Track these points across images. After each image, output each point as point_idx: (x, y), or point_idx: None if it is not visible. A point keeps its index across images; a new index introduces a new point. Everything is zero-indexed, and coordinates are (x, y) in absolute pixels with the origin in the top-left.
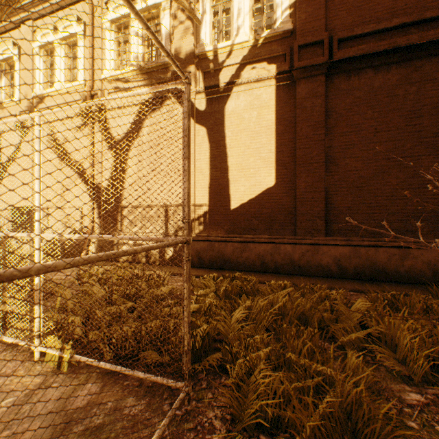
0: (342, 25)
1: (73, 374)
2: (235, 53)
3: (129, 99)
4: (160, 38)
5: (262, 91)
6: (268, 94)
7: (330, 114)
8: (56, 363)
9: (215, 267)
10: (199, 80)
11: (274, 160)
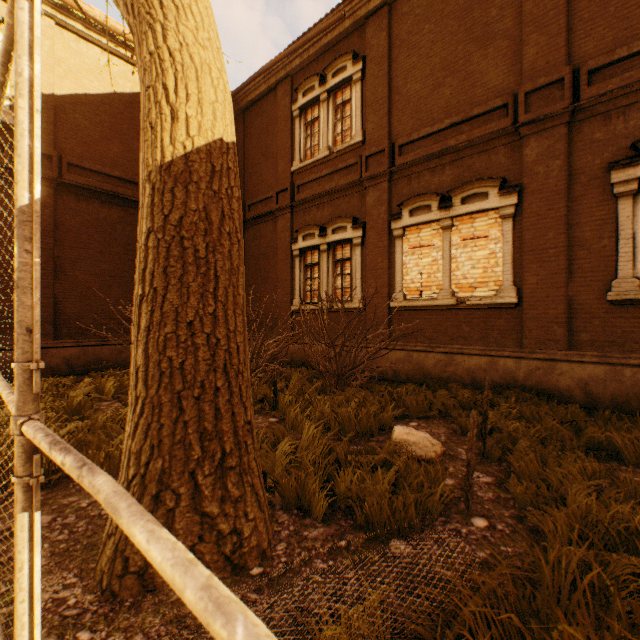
0: (73, 151)
1: None
2: None
3: None
4: None
5: None
6: None
7: (60, 227)
8: None
9: None
10: None
11: None
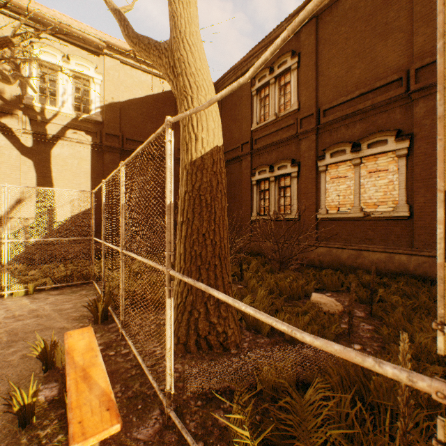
0: (128, 131)
1: (39, 293)
2: (61, 117)
3: None
4: None
5: (82, 149)
6: (86, 152)
7: None
8: (24, 294)
9: (46, 262)
10: (27, 124)
11: (90, 193)
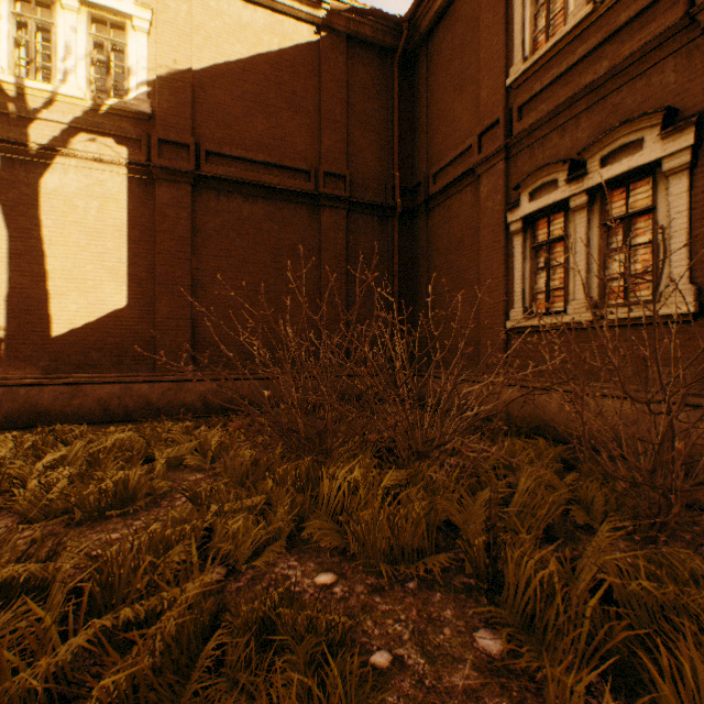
0: (212, 137)
1: None
2: (61, 106)
3: None
4: None
5: (108, 177)
6: (117, 184)
7: (199, 232)
8: None
9: (21, 425)
10: None
11: (126, 274)
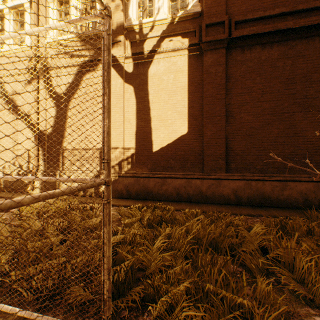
0: (238, 11)
1: None
2: (156, 28)
3: (69, 61)
4: (95, 12)
5: (177, 59)
6: (182, 61)
7: (229, 79)
8: None
9: (140, 198)
10: (128, 48)
11: (186, 113)
